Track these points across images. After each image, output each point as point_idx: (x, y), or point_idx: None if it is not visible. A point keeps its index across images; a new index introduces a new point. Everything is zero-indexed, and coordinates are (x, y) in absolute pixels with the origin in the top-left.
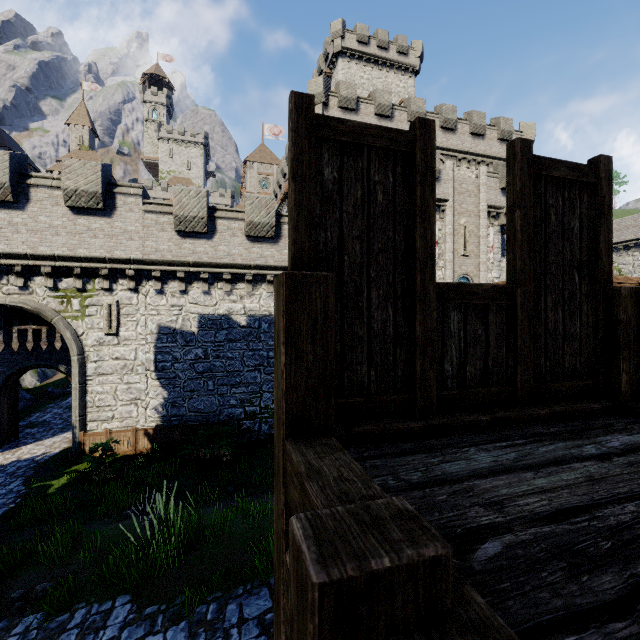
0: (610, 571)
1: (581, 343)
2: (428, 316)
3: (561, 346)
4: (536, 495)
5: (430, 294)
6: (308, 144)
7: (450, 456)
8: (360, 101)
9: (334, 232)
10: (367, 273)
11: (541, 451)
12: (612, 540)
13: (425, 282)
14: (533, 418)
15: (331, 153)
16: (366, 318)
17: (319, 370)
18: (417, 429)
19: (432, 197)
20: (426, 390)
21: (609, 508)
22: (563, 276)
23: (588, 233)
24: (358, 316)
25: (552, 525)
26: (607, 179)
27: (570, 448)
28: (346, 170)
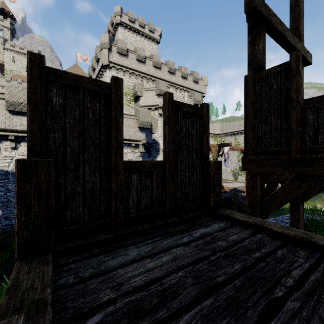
0: (146, 319)
1: (197, 185)
2: (119, 178)
3: (188, 187)
4: (143, 274)
5: (120, 167)
6: (40, 83)
7: (117, 254)
8: (129, 51)
9: (60, 134)
10: (83, 156)
11: (164, 243)
12: (160, 297)
13: (117, 161)
14: (172, 223)
15: (58, 89)
16: (82, 181)
17: (43, 215)
18: (109, 238)
19: (121, 117)
20: (117, 216)
21: (171, 276)
22: (189, 155)
23: (200, 136)
24: (77, 180)
25: (138, 294)
26: (207, 113)
27: (177, 240)
28: (68, 99)
